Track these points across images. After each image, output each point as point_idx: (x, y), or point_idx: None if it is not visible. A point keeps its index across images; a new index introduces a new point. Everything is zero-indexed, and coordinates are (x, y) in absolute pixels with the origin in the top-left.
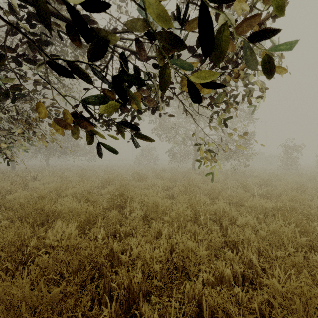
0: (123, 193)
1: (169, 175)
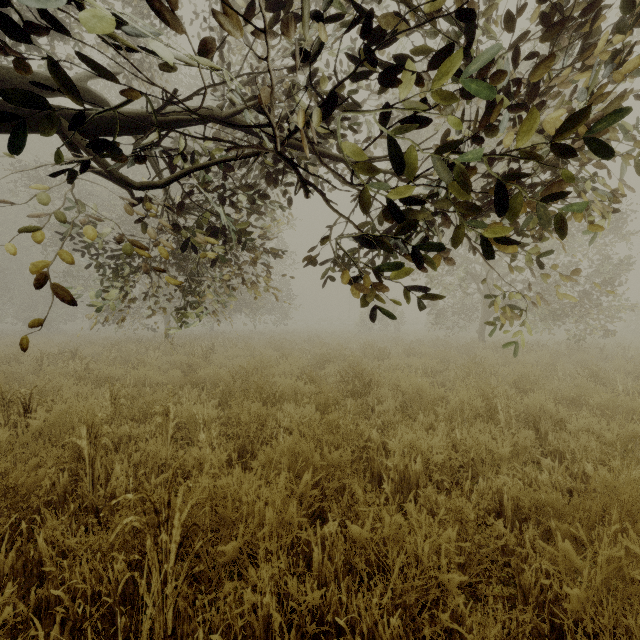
0: (361, 373)
1: (431, 350)
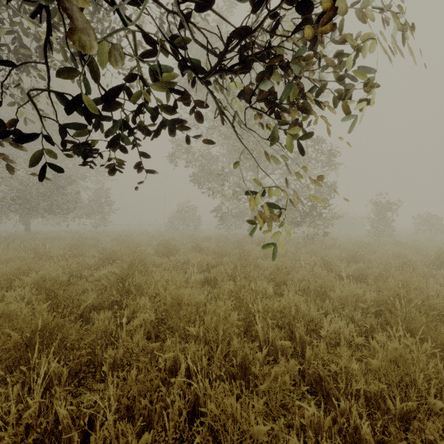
0: (126, 278)
1: (214, 245)
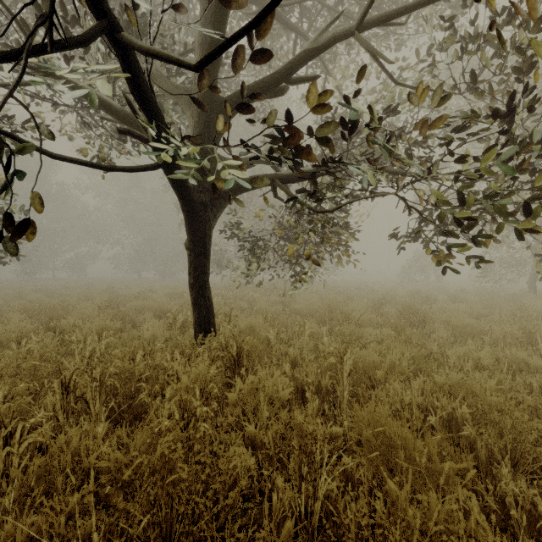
0: (417, 312)
1: (476, 298)
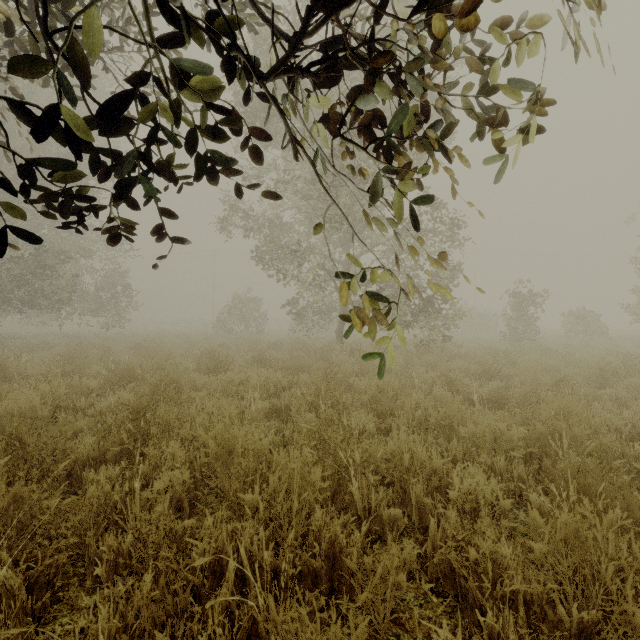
0: (144, 412)
1: (286, 355)
